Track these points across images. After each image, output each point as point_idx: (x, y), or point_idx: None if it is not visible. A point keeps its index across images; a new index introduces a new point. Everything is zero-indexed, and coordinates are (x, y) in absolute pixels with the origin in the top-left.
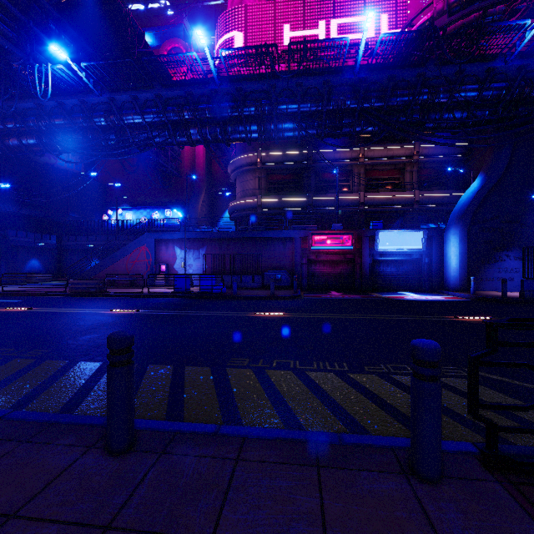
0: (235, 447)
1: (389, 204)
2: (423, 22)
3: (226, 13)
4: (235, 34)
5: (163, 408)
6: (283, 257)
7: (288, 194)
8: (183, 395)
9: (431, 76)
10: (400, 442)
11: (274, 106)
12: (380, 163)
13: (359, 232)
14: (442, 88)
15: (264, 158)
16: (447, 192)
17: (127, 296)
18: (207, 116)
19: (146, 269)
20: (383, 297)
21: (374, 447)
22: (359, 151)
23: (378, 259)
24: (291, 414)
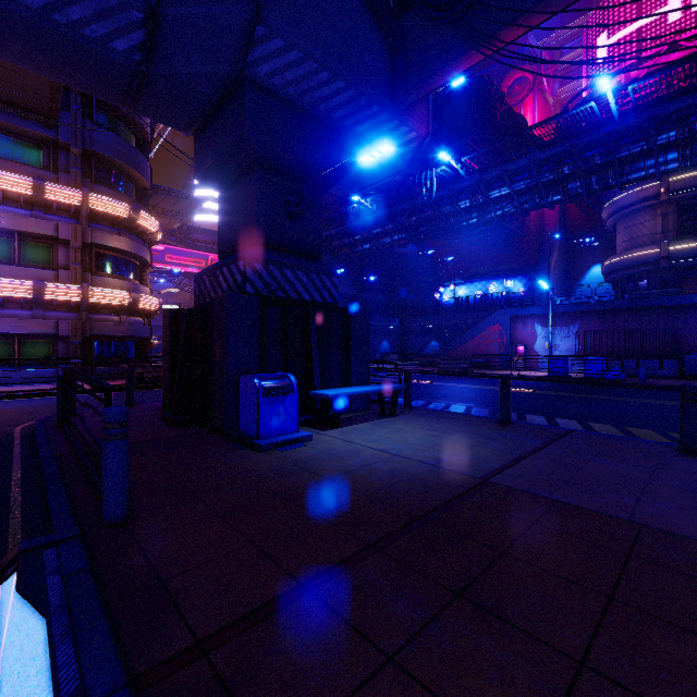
0: None
1: None
2: None
3: (603, 5)
4: (619, 26)
5: None
6: None
7: None
8: None
9: None
10: None
11: None
12: None
13: None
14: None
15: (672, 185)
16: None
17: (495, 378)
18: (595, 164)
19: (499, 351)
20: None
21: None
22: None
23: None
24: None
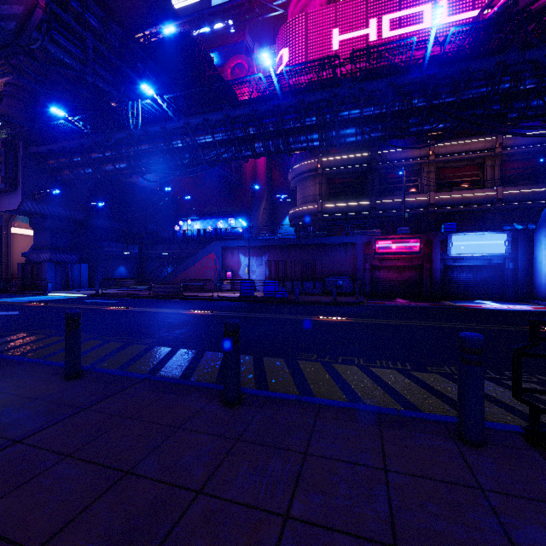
0: (314, 409)
1: (464, 203)
2: (505, 1)
3: (287, 24)
4: (296, 44)
5: (252, 384)
6: (344, 263)
7: (349, 199)
8: (266, 377)
9: (514, 62)
10: (452, 419)
11: (336, 114)
12: (454, 160)
13: (428, 236)
14: (529, 74)
15: (324, 163)
16: (539, 187)
17: (200, 299)
18: (270, 130)
19: (214, 275)
20: (456, 305)
21: (428, 420)
22: (428, 148)
23: (451, 264)
24: (357, 396)
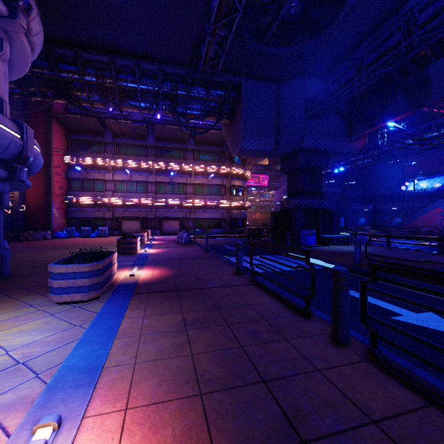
0: None
1: None
2: None
3: None
4: None
5: None
6: None
7: None
8: None
9: None
10: None
11: None
12: None
13: None
14: None
15: None
16: None
17: None
18: None
19: (440, 224)
20: None
21: None
22: None
23: None
24: None
